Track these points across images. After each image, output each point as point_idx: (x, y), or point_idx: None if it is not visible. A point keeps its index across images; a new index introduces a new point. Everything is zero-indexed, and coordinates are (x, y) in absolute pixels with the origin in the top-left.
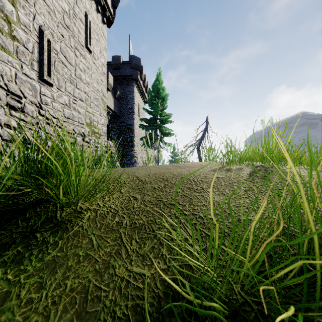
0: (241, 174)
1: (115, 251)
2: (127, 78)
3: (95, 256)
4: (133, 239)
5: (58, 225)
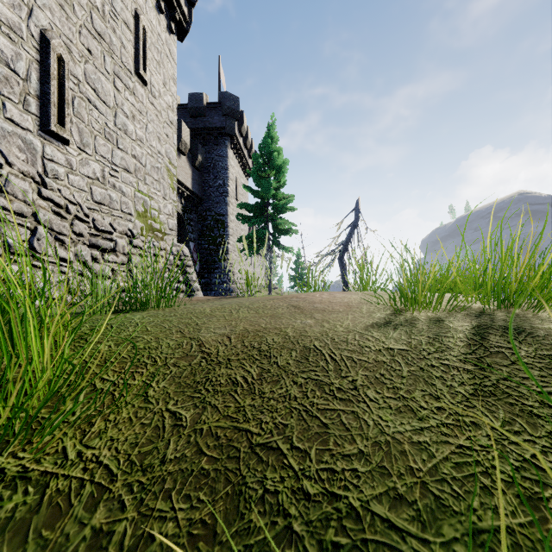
0: (446, 341)
1: None
2: (215, 132)
3: None
4: None
5: None
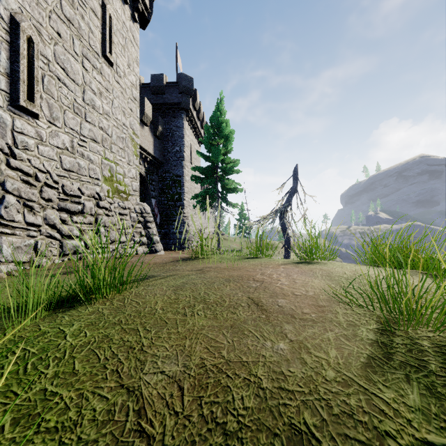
0: None
1: None
2: (173, 107)
3: None
4: None
5: None
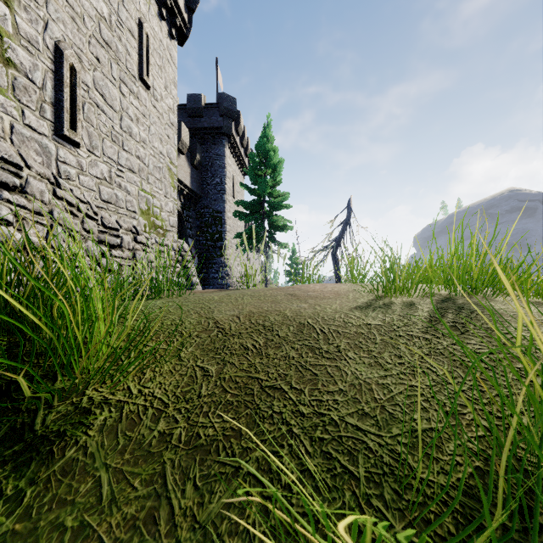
0: (413, 318)
1: (147, 514)
2: (212, 132)
3: (100, 530)
4: (189, 480)
5: (33, 445)
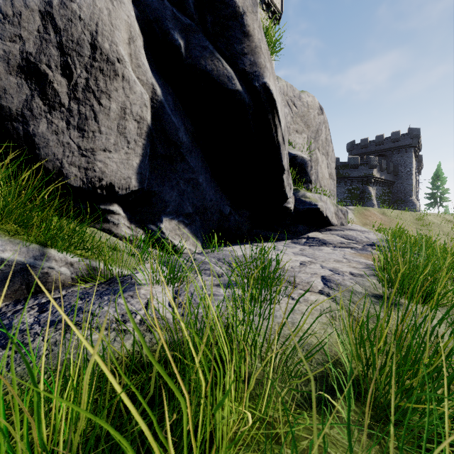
0: None
1: None
2: None
3: None
4: None
5: None
